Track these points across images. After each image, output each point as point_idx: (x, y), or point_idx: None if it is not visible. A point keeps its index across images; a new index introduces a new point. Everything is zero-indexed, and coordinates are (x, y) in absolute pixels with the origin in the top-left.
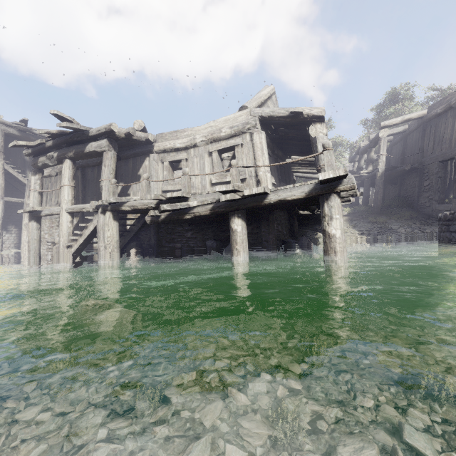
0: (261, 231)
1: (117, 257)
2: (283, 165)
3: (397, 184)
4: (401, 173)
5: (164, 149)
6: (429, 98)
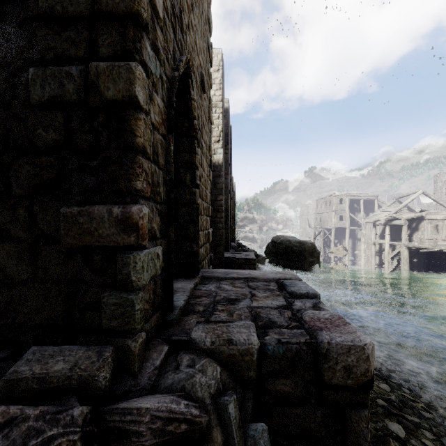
0: None
1: (408, 262)
2: None
3: None
4: None
5: (431, 219)
6: None
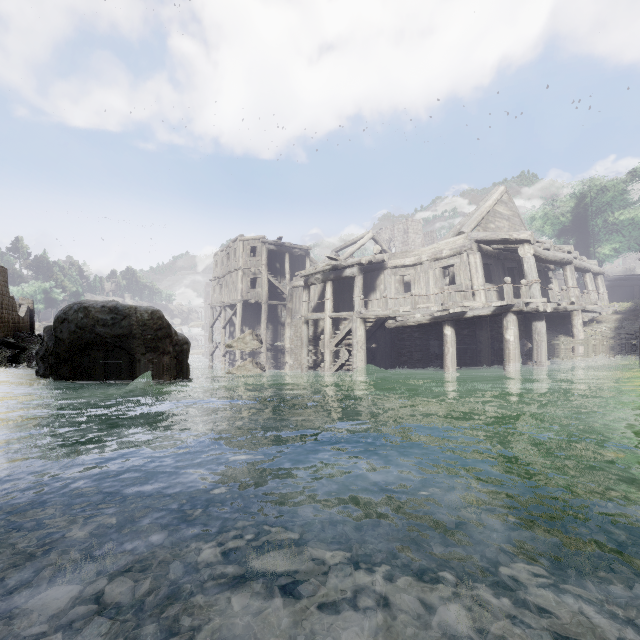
0: (475, 334)
1: (364, 350)
2: (513, 267)
3: None
4: None
5: (396, 266)
6: None
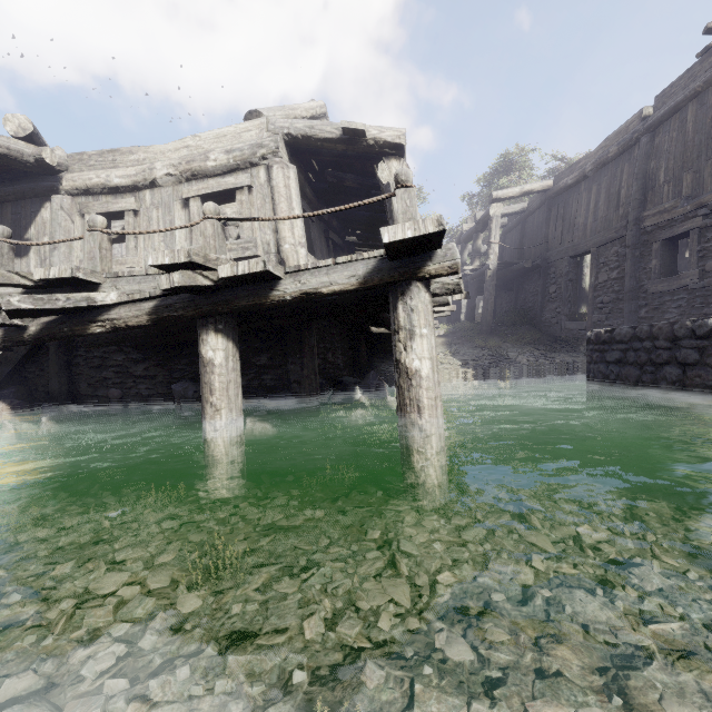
0: (287, 362)
1: None
2: (340, 244)
3: (512, 291)
4: (519, 273)
5: (85, 188)
6: (552, 171)
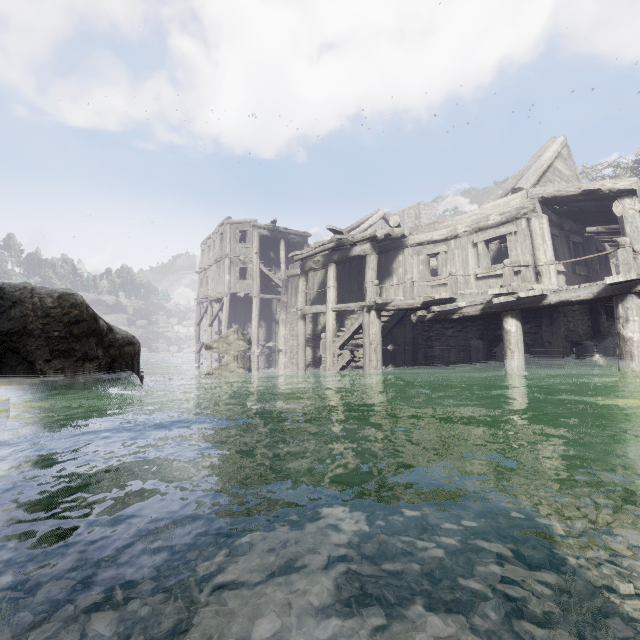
0: (541, 330)
1: (380, 353)
2: (579, 242)
3: None
4: None
5: (419, 243)
6: None
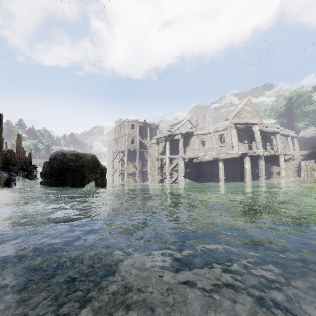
0: (233, 165)
1: (184, 172)
2: (252, 134)
3: None
4: None
5: (198, 134)
6: None
